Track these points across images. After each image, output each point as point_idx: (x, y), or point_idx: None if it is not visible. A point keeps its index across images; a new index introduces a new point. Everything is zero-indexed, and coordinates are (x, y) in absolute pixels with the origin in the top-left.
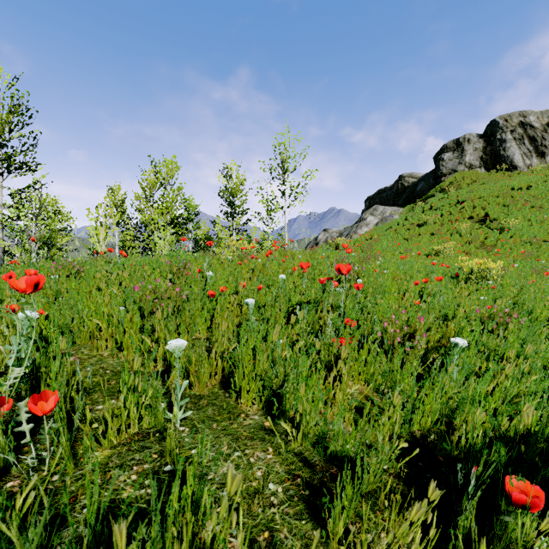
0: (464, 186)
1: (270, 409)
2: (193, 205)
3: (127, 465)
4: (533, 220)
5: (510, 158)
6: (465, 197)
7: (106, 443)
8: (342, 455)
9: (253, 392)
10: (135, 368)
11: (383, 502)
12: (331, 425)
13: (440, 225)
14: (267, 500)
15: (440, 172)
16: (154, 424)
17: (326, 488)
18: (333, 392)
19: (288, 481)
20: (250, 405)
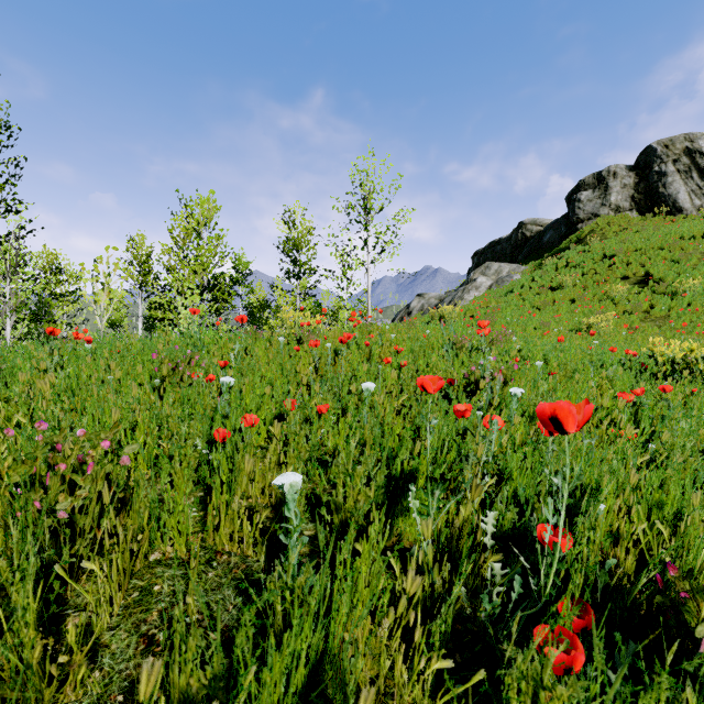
0: (611, 235)
1: None
2: (244, 262)
3: None
4: None
5: (673, 197)
6: (615, 250)
7: None
8: None
9: None
10: None
11: None
12: None
13: (582, 288)
14: None
15: (576, 217)
16: None
17: None
18: None
19: None
20: None
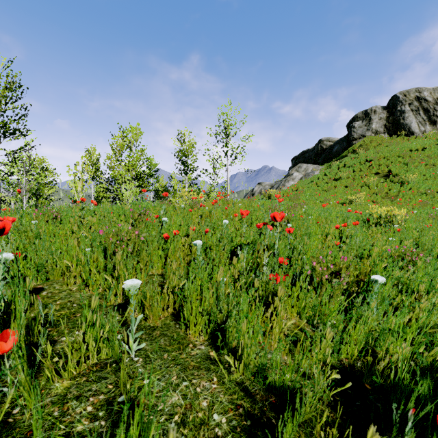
0: (371, 148)
1: (215, 340)
2: (154, 163)
3: (84, 396)
4: (427, 175)
5: (408, 125)
6: (372, 157)
7: (66, 375)
8: (280, 385)
9: (200, 325)
10: (93, 306)
11: (318, 432)
12: (269, 354)
13: (352, 179)
14: (211, 432)
15: (352, 137)
16: (112, 355)
17: (266, 418)
18: (270, 325)
19: (231, 411)
20: (198, 336)
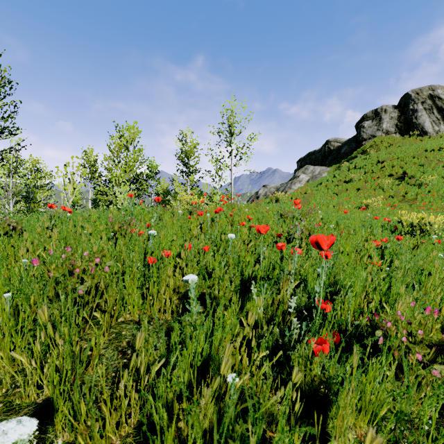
0: (382, 149)
1: None
2: (154, 165)
3: None
4: None
5: (421, 125)
6: (385, 158)
7: None
8: None
9: None
10: None
11: None
12: None
13: (364, 181)
14: None
15: (361, 137)
16: None
17: None
18: None
19: None
20: None
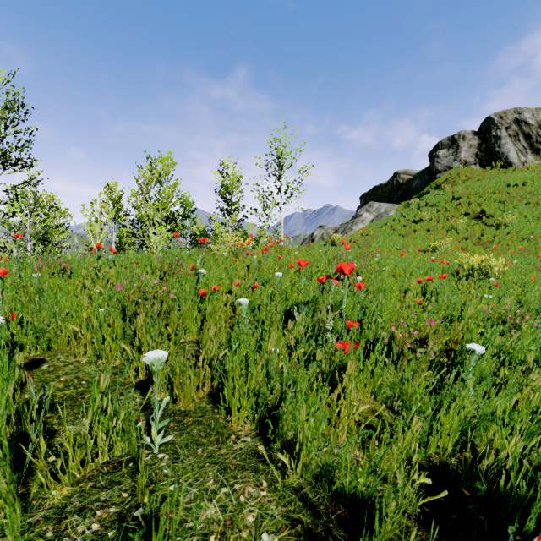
0: (459, 183)
1: (265, 429)
2: (190, 202)
3: (89, 509)
4: (529, 216)
5: (505, 154)
6: (460, 194)
7: (67, 479)
8: (351, 493)
9: (245, 409)
10: (103, 387)
11: None
12: (335, 448)
13: (436, 221)
14: None
15: (435, 169)
16: (128, 450)
17: (332, 538)
18: (337, 410)
19: (286, 529)
20: (242, 424)
